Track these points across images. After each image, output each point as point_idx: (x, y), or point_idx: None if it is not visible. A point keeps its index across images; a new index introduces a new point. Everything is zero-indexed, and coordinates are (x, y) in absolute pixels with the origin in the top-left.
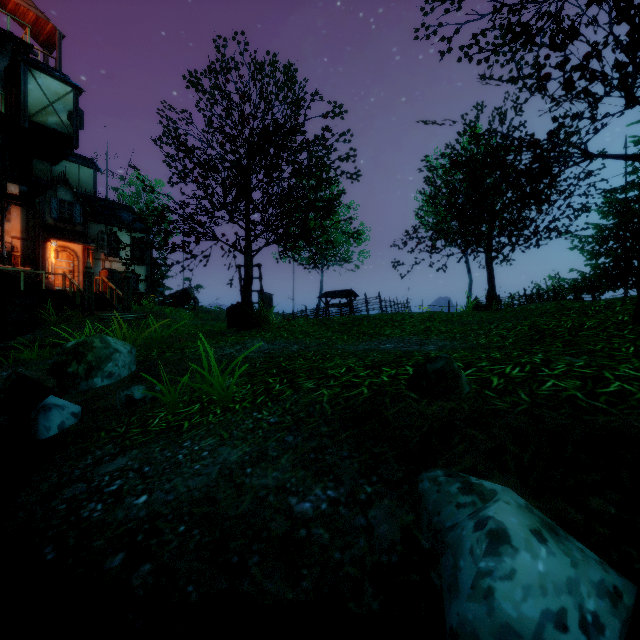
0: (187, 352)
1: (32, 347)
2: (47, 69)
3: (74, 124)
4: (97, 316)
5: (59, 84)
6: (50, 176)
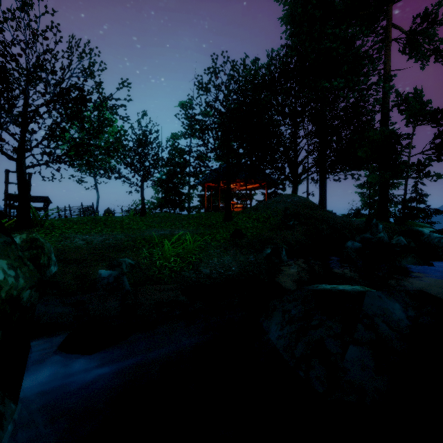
0: None
1: None
2: None
3: None
4: None
5: None
6: None
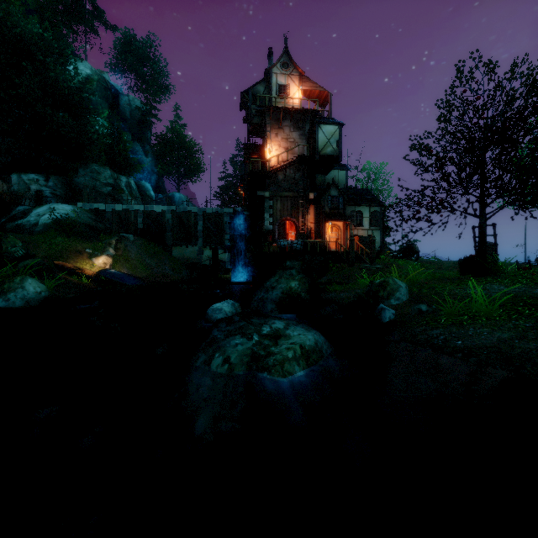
0: (438, 290)
1: (335, 284)
2: (325, 120)
3: (339, 147)
4: (357, 266)
5: (332, 127)
6: (324, 182)
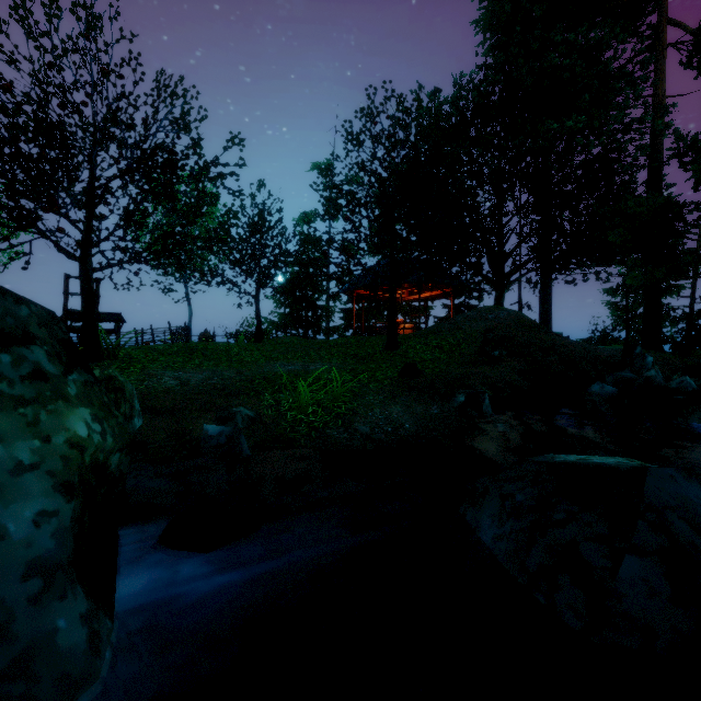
0: None
1: None
2: None
3: None
4: None
5: None
6: None
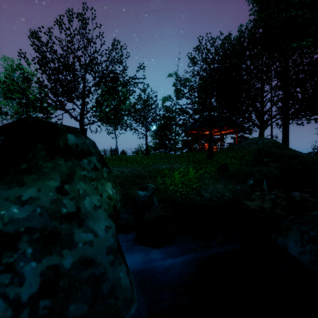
0: None
1: None
2: None
3: None
4: None
5: None
6: None
